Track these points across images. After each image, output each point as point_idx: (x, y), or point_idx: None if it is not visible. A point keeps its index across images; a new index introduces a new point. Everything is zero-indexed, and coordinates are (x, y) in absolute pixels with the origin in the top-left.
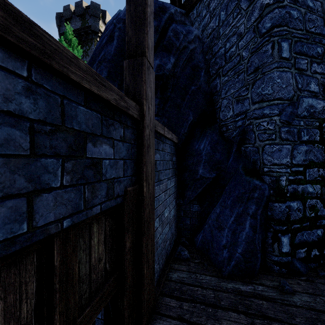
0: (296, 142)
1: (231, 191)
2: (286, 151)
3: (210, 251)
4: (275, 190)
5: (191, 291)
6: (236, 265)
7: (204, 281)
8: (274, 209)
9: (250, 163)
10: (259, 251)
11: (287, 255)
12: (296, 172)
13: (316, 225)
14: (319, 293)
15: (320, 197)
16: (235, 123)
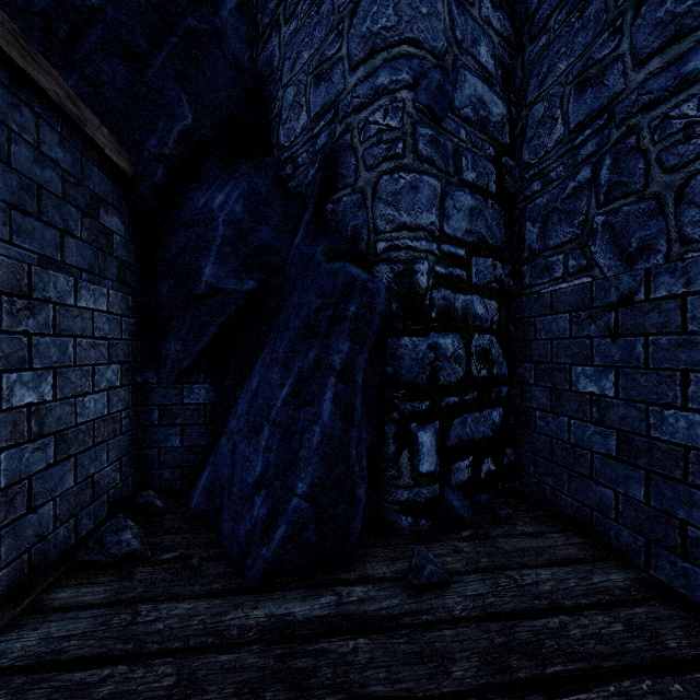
0: (452, 180)
1: (290, 317)
2: (430, 192)
3: (223, 512)
4: (405, 300)
5: (69, 697)
6: (290, 537)
7: (159, 627)
8: (401, 355)
9: (346, 240)
10: (362, 480)
11: (431, 480)
12: (452, 259)
13: (491, 399)
14: (502, 562)
15: (497, 331)
16: (314, 143)
